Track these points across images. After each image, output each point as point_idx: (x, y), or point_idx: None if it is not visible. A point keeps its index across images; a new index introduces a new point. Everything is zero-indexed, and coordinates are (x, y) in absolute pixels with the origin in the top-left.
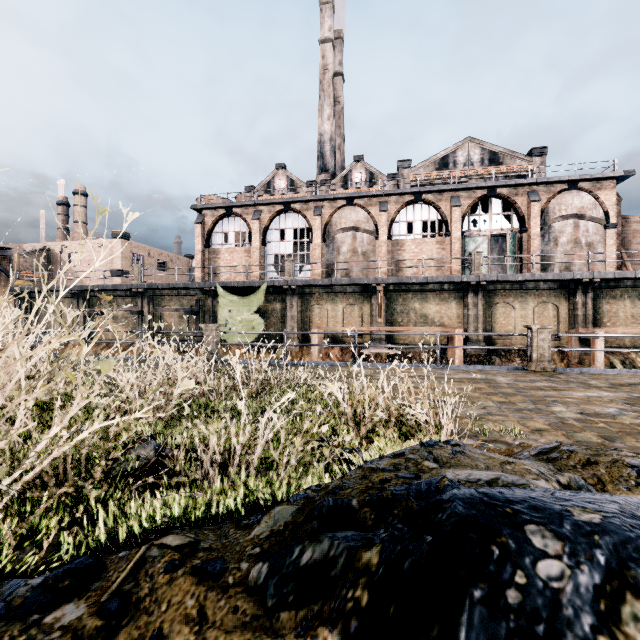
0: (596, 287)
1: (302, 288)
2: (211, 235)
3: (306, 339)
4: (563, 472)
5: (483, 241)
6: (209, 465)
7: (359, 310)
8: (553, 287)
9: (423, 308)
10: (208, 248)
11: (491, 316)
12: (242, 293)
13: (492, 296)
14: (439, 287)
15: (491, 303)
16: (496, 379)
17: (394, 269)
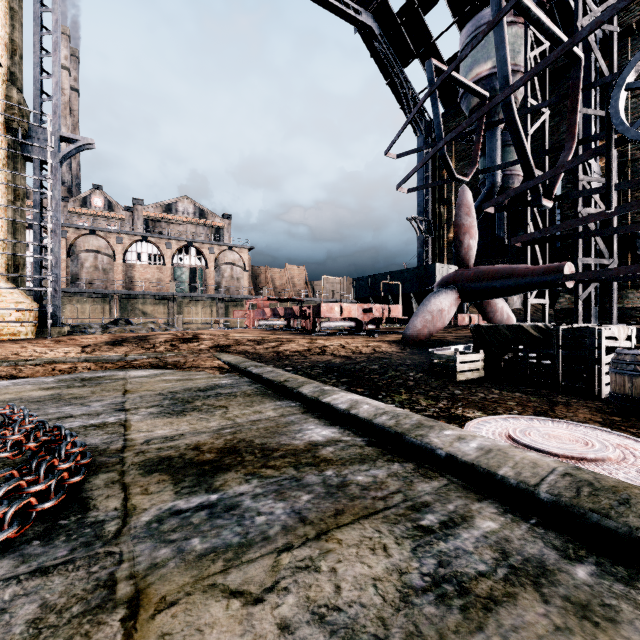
0: (227, 301)
1: None
2: None
3: None
4: None
5: (186, 270)
6: None
7: (102, 308)
8: (210, 300)
9: (144, 308)
10: None
11: (181, 313)
12: None
13: (182, 303)
14: (154, 297)
15: (181, 306)
16: None
17: (128, 282)
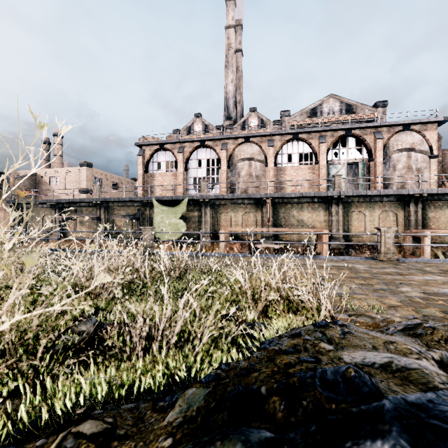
0: (424, 200)
1: (213, 201)
2: (149, 164)
3: (216, 237)
4: (430, 347)
5: (342, 167)
6: (137, 339)
7: (254, 216)
8: (393, 200)
9: (299, 215)
10: (147, 173)
11: (348, 221)
12: (170, 204)
13: (349, 206)
14: (311, 200)
15: (348, 211)
16: (355, 266)
17: (278, 187)
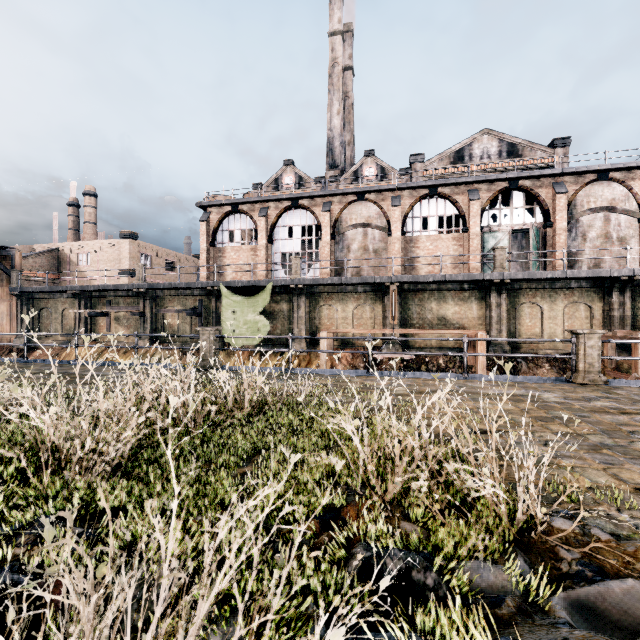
0: (635, 285)
1: (310, 287)
2: (216, 233)
3: (314, 342)
4: None
5: (503, 237)
6: None
7: (371, 311)
8: (586, 285)
9: (440, 309)
10: (213, 247)
11: (516, 317)
12: (247, 293)
13: (517, 296)
14: (458, 286)
15: (516, 303)
16: (541, 396)
17: (407, 267)
